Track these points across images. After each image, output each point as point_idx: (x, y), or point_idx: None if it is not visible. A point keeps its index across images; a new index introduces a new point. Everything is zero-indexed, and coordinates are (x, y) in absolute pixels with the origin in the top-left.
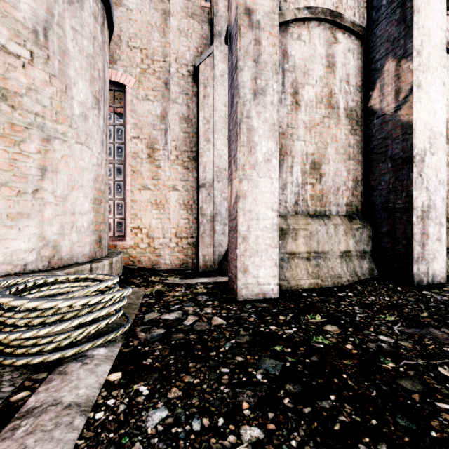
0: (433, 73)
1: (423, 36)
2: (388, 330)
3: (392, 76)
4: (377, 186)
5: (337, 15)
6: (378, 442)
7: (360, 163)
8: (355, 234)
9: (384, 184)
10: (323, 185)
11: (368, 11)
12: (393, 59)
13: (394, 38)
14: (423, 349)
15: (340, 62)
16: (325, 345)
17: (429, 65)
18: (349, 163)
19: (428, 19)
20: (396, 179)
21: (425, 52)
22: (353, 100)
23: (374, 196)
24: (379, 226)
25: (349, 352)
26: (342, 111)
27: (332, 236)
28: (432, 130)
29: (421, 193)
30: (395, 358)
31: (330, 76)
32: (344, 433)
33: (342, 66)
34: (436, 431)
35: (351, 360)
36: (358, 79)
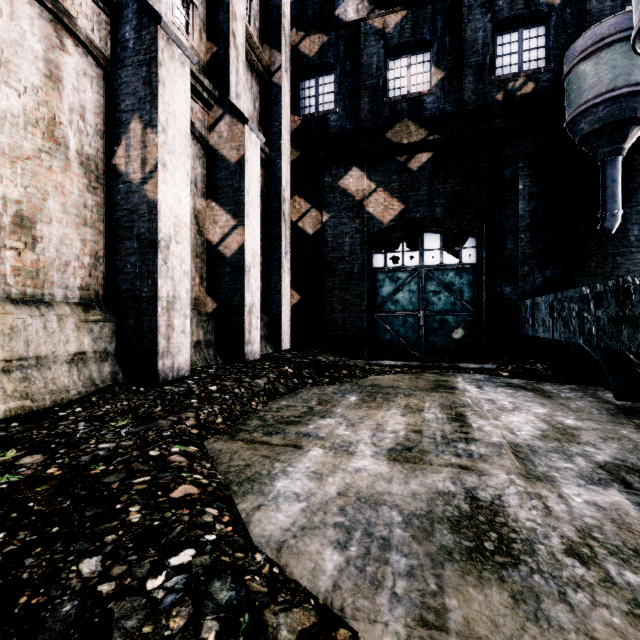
0: (178, 158)
1: (169, 114)
2: (114, 436)
3: (139, 140)
4: (123, 268)
5: (64, 12)
6: (53, 544)
7: (103, 235)
8: (93, 329)
9: (131, 267)
10: (40, 255)
11: (113, 40)
12: (140, 121)
13: (141, 97)
14: (144, 441)
15: (71, 83)
16: (12, 482)
17: (175, 148)
18: (86, 231)
19: (174, 100)
20: (142, 263)
21: (171, 133)
22: (91, 146)
23: (119, 281)
24: (125, 319)
25: (49, 477)
26: (73, 153)
27: (56, 332)
28: (178, 218)
29: (167, 283)
30: (109, 460)
31: (54, 94)
32: (6, 561)
33: (73, 90)
34: (123, 502)
35: (48, 484)
36: (99, 121)
